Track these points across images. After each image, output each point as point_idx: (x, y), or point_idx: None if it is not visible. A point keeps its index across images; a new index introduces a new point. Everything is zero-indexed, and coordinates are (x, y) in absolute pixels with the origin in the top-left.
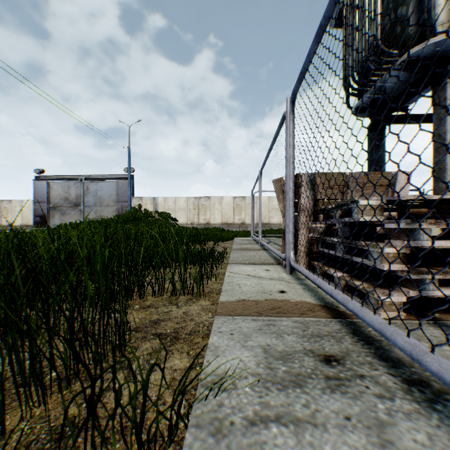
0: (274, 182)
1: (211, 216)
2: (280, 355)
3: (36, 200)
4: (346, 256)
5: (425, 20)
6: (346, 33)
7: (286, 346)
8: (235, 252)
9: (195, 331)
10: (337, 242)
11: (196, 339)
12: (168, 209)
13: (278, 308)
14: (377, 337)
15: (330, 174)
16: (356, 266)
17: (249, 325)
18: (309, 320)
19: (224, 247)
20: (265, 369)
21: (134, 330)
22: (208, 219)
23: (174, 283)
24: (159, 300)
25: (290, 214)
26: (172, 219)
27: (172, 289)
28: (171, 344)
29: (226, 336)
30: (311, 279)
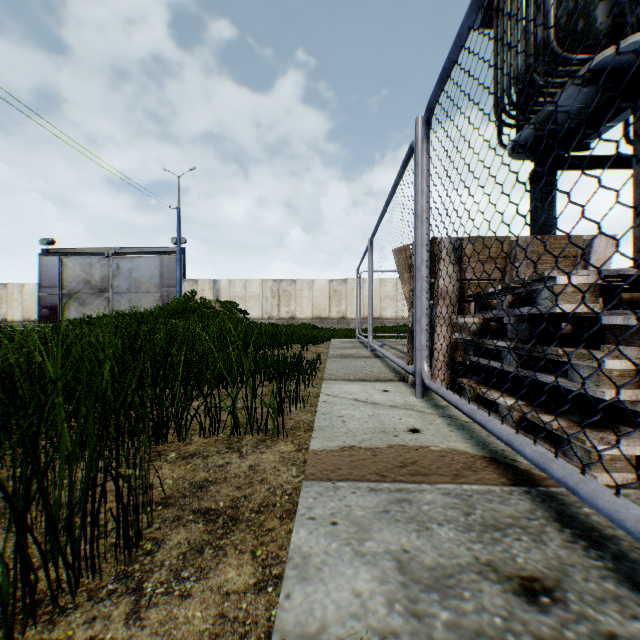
0: (396, 252)
1: (297, 307)
2: (433, 577)
3: (42, 284)
4: (522, 372)
5: (623, 7)
6: (499, 33)
7: (440, 554)
8: (333, 360)
9: (268, 504)
10: (505, 349)
11: (269, 523)
12: (235, 298)
13: (411, 463)
14: (605, 528)
15: (486, 239)
16: (567, 397)
17: (364, 501)
18: (471, 491)
19: (316, 352)
20: (406, 618)
21: (162, 503)
22: (293, 311)
23: (235, 414)
24: (212, 443)
25: (422, 303)
26: (241, 311)
27: (233, 424)
28: (223, 534)
29: (324, 528)
30: (466, 411)
